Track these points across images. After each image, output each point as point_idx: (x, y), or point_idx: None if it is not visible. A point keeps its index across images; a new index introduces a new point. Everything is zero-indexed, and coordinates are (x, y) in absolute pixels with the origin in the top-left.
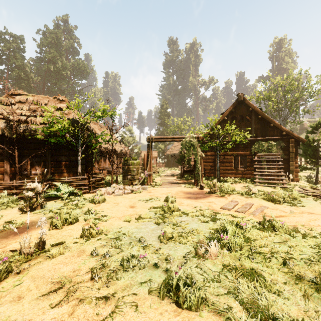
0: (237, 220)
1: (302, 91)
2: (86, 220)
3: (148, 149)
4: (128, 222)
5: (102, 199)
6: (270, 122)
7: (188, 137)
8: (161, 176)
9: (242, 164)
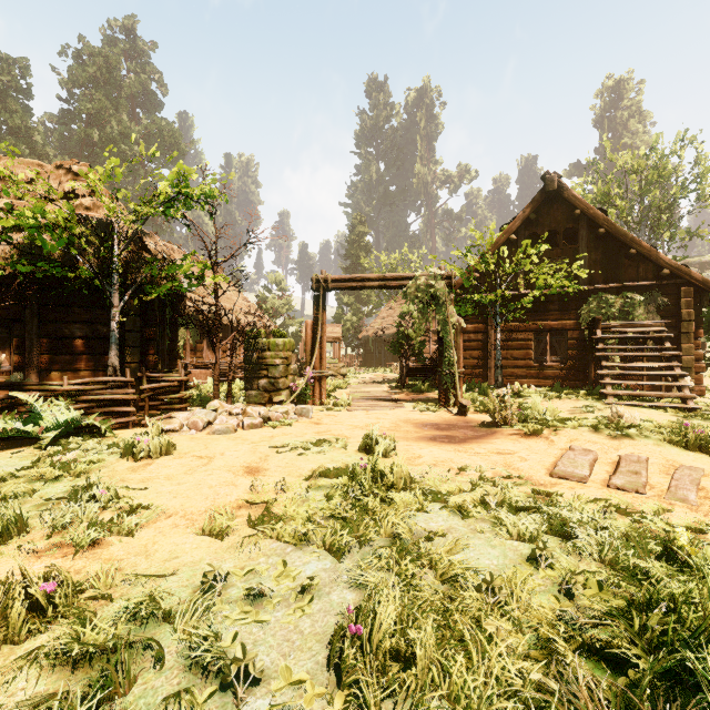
0: (686, 542)
1: (684, 185)
2: (54, 530)
3: (316, 310)
4: (218, 539)
5: (160, 445)
6: (629, 243)
7: (424, 277)
8: (350, 384)
9: (555, 352)
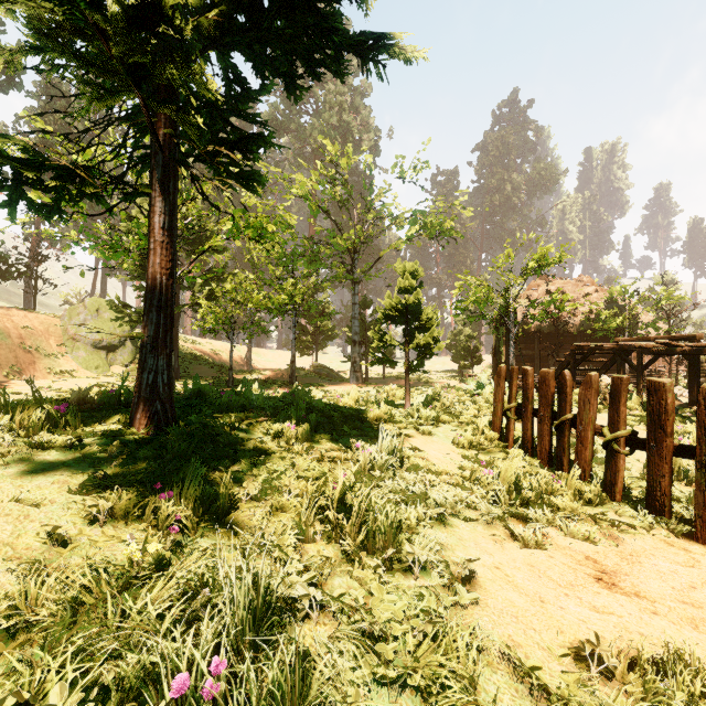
0: None
1: None
2: None
3: None
4: None
5: None
6: None
7: None
8: None
9: None
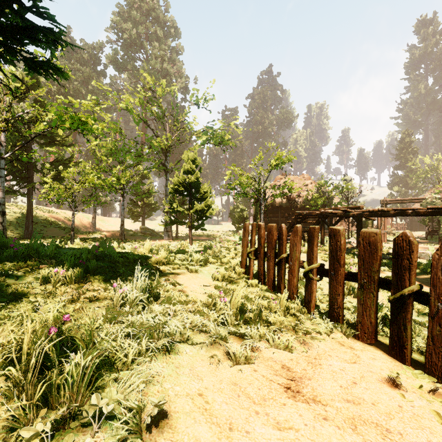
0: None
1: None
2: None
3: None
4: None
5: None
6: None
7: (430, 198)
8: None
9: None
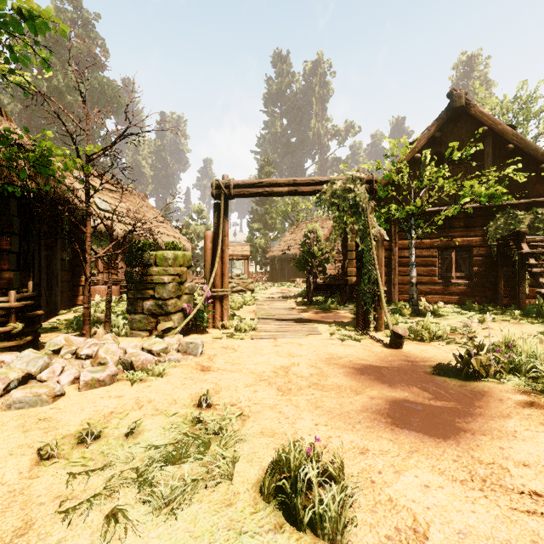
0: None
1: None
2: None
3: (217, 220)
4: None
5: None
6: (541, 158)
7: (340, 180)
8: (257, 299)
9: (460, 269)
